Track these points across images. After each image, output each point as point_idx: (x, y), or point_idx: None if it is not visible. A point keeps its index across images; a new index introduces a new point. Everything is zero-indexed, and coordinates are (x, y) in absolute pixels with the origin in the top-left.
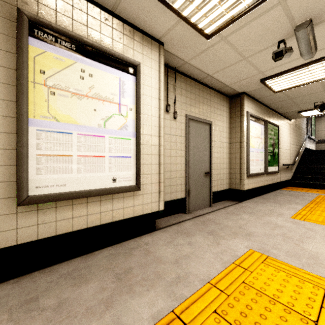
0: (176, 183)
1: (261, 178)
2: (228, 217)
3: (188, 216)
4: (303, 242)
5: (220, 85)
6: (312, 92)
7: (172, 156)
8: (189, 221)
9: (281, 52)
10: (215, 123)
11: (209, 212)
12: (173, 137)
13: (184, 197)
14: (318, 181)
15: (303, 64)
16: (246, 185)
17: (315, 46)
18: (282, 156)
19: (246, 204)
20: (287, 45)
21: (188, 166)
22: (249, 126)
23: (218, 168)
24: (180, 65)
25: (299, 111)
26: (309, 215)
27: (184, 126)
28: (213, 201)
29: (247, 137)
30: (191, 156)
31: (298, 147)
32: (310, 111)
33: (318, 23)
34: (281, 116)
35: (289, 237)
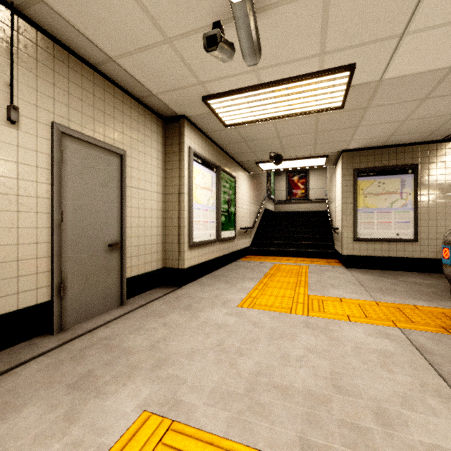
0: (19, 273)
1: (212, 248)
2: (142, 325)
3: (55, 340)
4: (243, 356)
5: (141, 90)
6: (266, 136)
7: (3, 209)
8: (44, 356)
9: (215, 38)
10: (133, 156)
11: (112, 319)
12: (9, 165)
13: (47, 300)
14: (275, 247)
15: (252, 85)
16: (188, 260)
17: (258, 45)
18: (240, 217)
19: (185, 291)
20: (227, 38)
21: (60, 233)
22: (192, 169)
23: (140, 235)
24: (24, 1)
25: (257, 162)
26: (260, 296)
27: (49, 147)
28: (132, 294)
29: (189, 186)
30: (69, 211)
31: (258, 207)
32: (267, 164)
33: (261, 8)
34: (238, 165)
35: (225, 349)
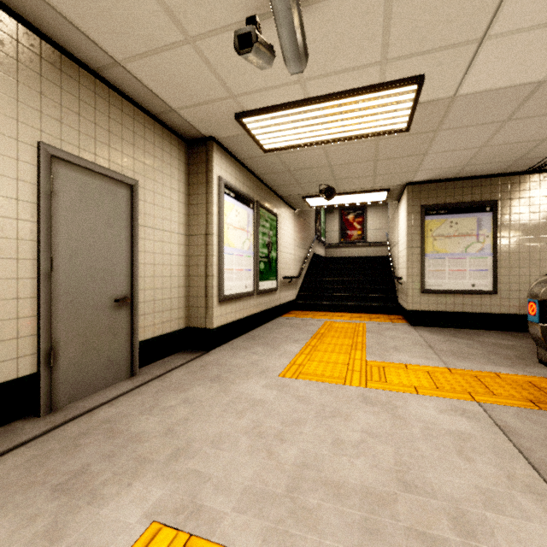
0: None
1: (248, 302)
2: (157, 403)
3: (41, 424)
4: (285, 442)
5: (157, 104)
6: (315, 164)
7: None
8: (25, 447)
9: (250, 37)
10: (147, 187)
11: (119, 394)
12: None
13: (31, 372)
14: (326, 300)
15: (298, 100)
16: (218, 317)
17: (304, 47)
18: (283, 264)
19: (214, 357)
20: (266, 38)
21: (50, 286)
22: (223, 205)
23: (156, 287)
24: None
25: (304, 196)
26: (307, 362)
27: (34, 174)
28: (146, 361)
29: (219, 225)
30: (62, 257)
31: (305, 252)
32: (316, 199)
33: None
34: (281, 201)
35: (262, 433)
